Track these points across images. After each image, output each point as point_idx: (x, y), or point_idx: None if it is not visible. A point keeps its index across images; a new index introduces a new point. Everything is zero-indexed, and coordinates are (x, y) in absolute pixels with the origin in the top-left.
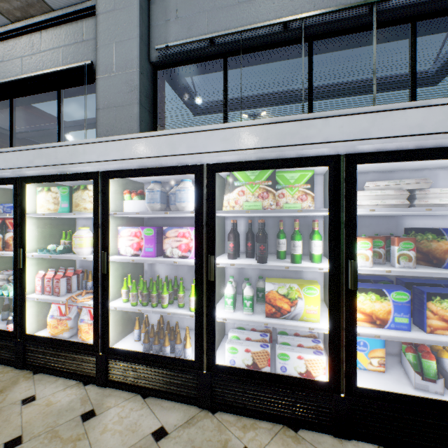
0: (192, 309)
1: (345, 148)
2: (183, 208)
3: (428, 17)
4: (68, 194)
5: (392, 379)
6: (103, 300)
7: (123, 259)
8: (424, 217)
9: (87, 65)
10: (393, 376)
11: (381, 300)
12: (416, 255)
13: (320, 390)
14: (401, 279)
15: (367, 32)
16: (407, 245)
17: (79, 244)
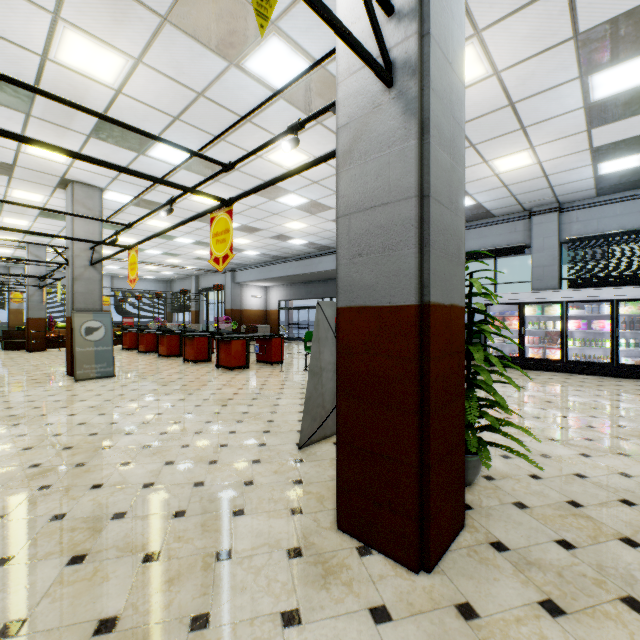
0: (606, 347)
1: None
2: (602, 313)
3: None
4: (540, 308)
5: None
6: (565, 344)
7: (574, 330)
8: None
9: (521, 245)
10: None
11: None
12: None
13: None
14: None
15: None
16: None
17: (549, 326)
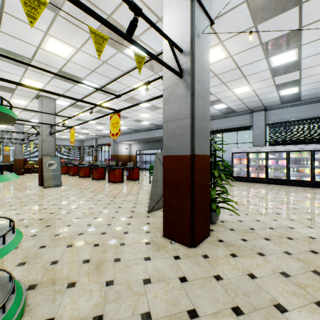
0: (284, 172)
1: (312, 149)
2: (282, 157)
3: None
4: (256, 154)
5: None
6: (267, 171)
7: (270, 164)
8: None
9: (248, 126)
10: None
11: (319, 170)
12: None
13: (308, 182)
14: None
15: None
16: None
17: (260, 162)
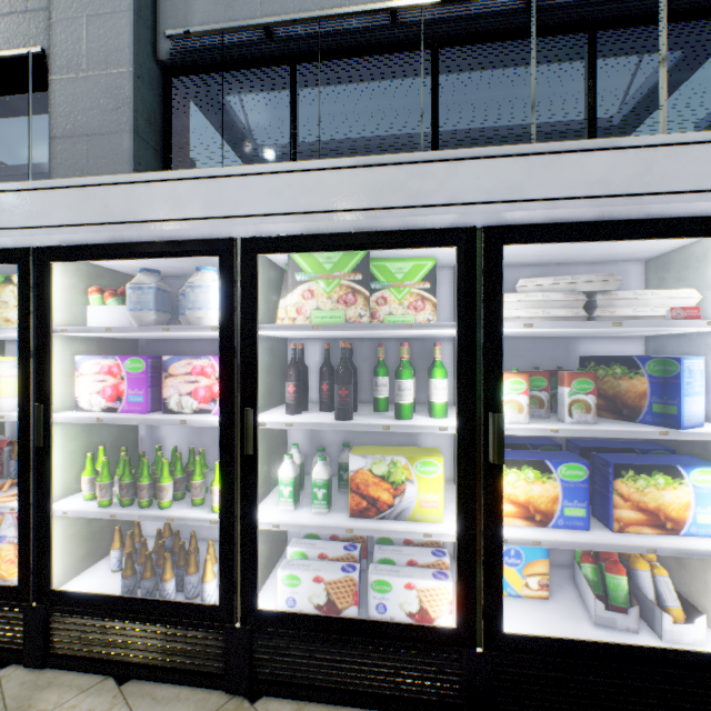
0: (217, 508)
1: (484, 216)
2: (198, 320)
3: (612, 26)
4: None
5: (560, 610)
6: (40, 499)
7: (81, 418)
8: (608, 340)
9: (34, 55)
10: (561, 604)
11: (542, 480)
12: (598, 401)
13: (442, 645)
14: (574, 442)
15: (523, 41)
16: (584, 385)
17: None
